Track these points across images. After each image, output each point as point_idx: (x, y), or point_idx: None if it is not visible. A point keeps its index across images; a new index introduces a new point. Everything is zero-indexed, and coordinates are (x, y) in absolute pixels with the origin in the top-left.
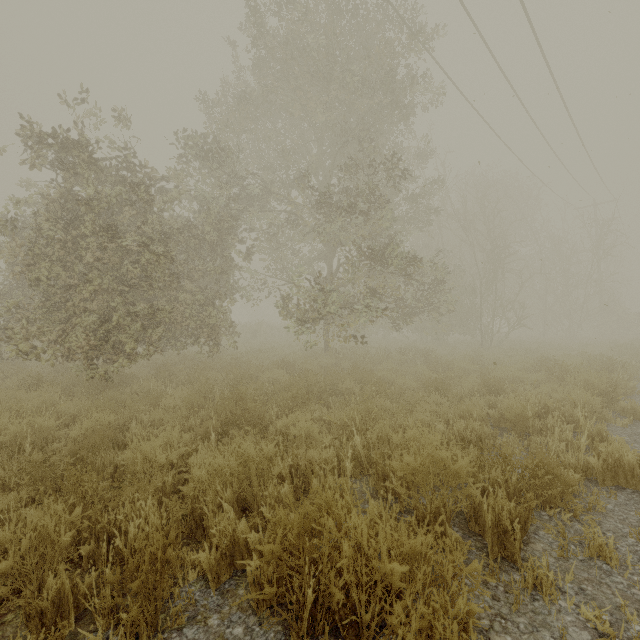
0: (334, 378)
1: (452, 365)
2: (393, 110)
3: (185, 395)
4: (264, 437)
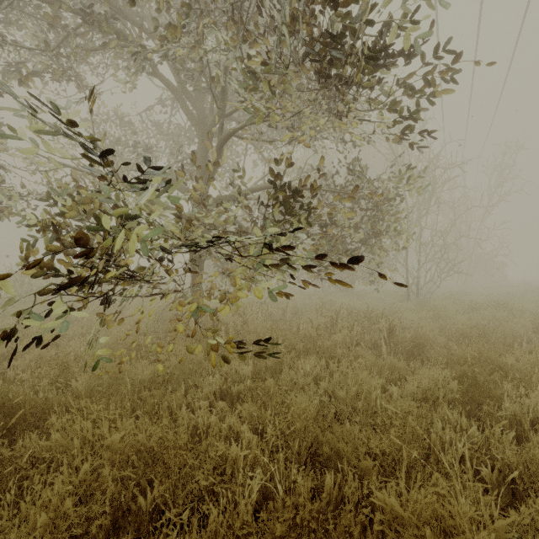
0: None
1: (494, 364)
2: None
3: None
4: None
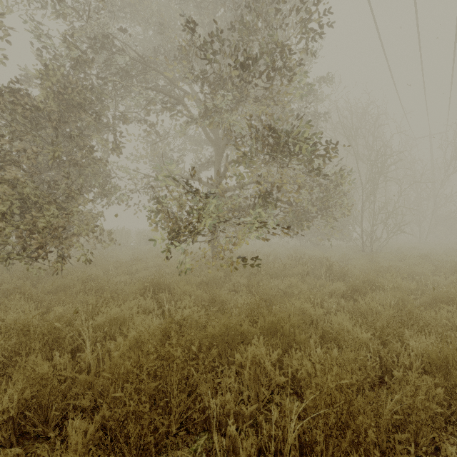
0: (223, 331)
1: (375, 282)
2: None
3: None
4: None
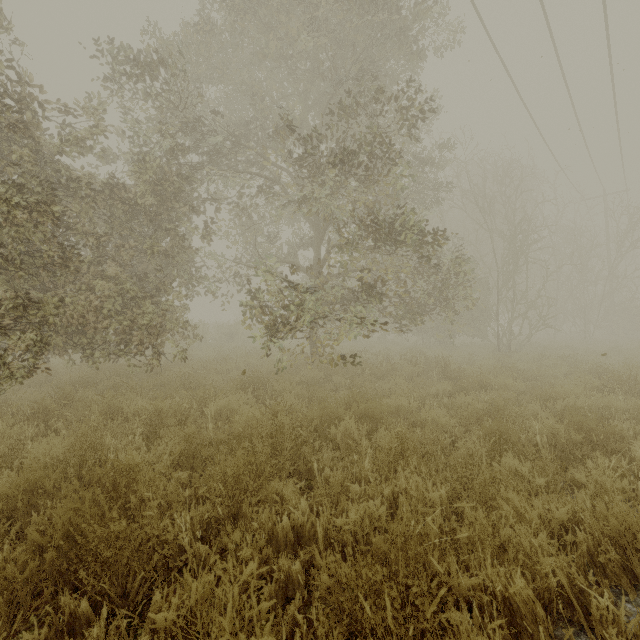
0: (322, 414)
1: (486, 382)
2: (401, 40)
3: (40, 461)
4: (165, 580)
